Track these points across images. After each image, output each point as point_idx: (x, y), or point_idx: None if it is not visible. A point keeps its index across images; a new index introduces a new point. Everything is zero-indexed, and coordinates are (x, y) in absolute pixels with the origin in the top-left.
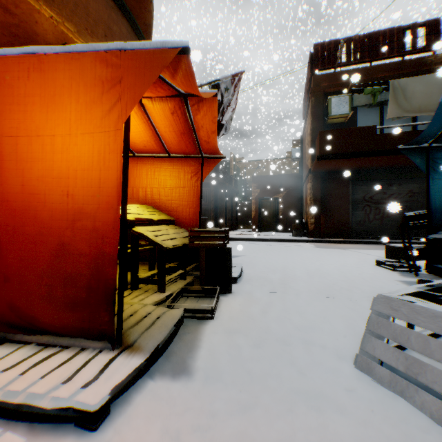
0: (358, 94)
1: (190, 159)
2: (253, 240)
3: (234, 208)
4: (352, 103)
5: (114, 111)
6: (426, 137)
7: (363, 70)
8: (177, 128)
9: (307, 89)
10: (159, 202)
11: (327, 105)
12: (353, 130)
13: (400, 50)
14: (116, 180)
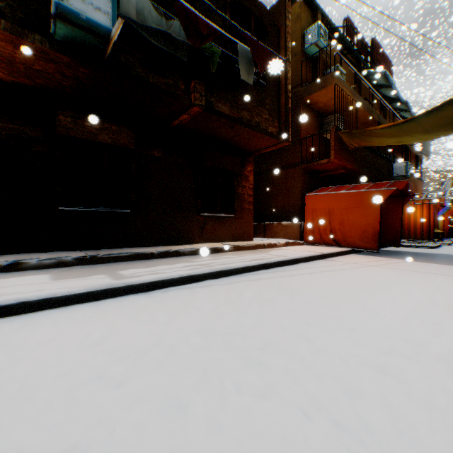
0: None
1: None
2: None
3: None
4: None
5: (446, 216)
6: None
7: None
8: None
9: None
10: None
11: None
12: None
13: None
14: (446, 222)
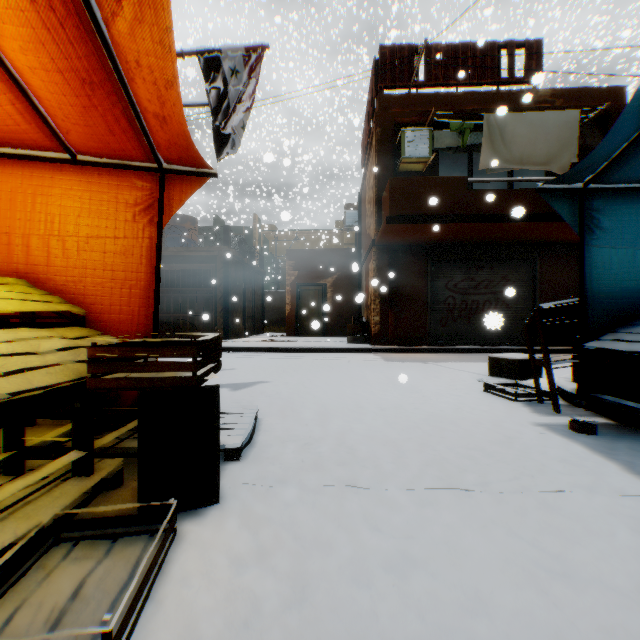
0: (441, 130)
1: (131, 172)
2: (287, 351)
3: (258, 300)
4: (433, 145)
5: None
6: (589, 166)
7: (448, 97)
8: (64, 58)
9: (369, 117)
10: (48, 270)
11: (398, 142)
12: (438, 180)
13: (496, 75)
14: None
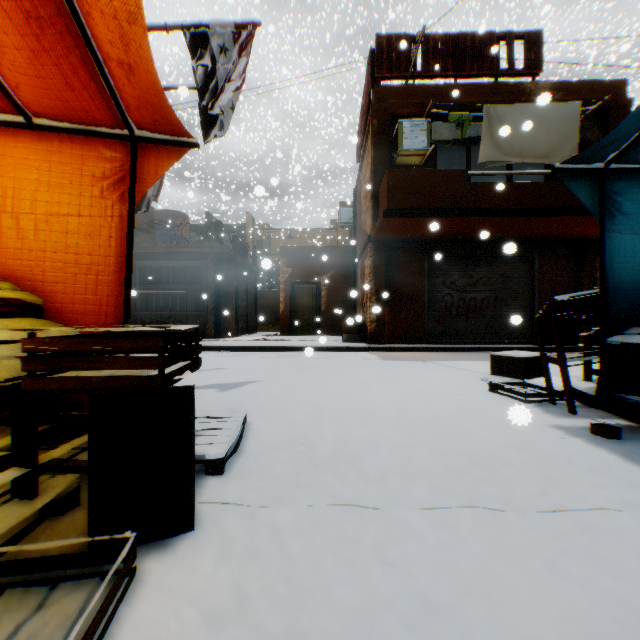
0: (439, 122)
1: (99, 140)
2: (281, 350)
3: (251, 298)
4: (431, 137)
5: None
6: (615, 141)
7: (446, 89)
8: None
9: (365, 110)
10: (0, 252)
11: (395, 134)
12: (437, 173)
13: (495, 66)
14: None
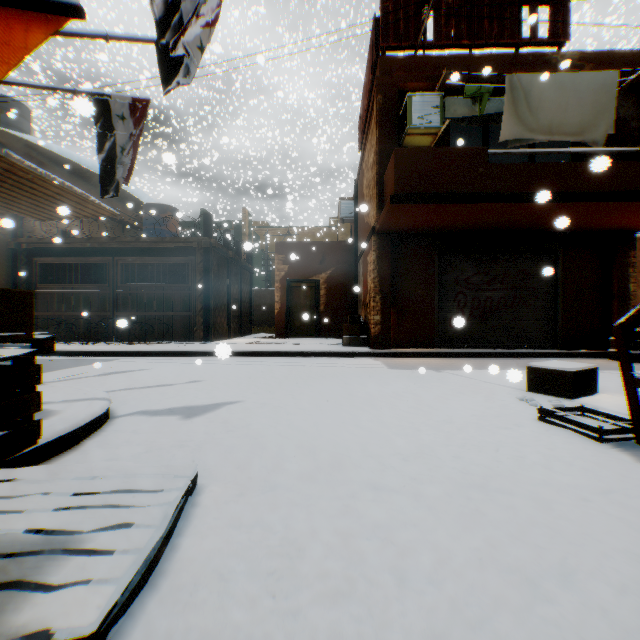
0: (453, 97)
1: None
2: (274, 355)
3: (246, 298)
4: (443, 116)
5: None
6: None
7: (461, 60)
8: None
9: (368, 87)
10: None
11: (403, 111)
12: (453, 152)
13: (516, 35)
14: None
